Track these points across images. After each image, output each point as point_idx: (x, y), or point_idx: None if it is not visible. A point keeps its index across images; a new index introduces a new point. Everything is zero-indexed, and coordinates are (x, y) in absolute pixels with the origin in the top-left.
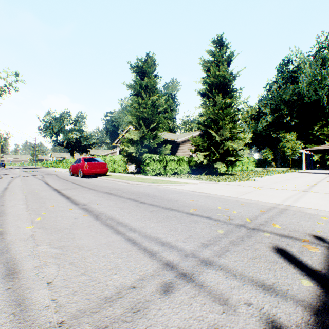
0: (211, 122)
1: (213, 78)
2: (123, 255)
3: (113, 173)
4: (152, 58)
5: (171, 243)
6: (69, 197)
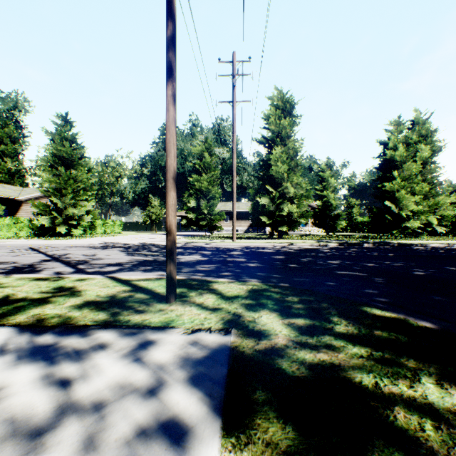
0: (55, 189)
1: (57, 151)
2: None
3: None
4: None
5: None
6: None
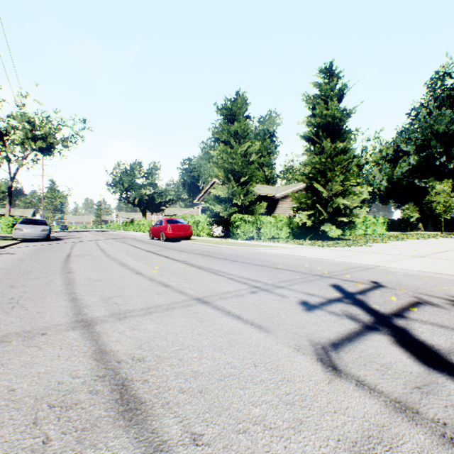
0: (316, 173)
1: (319, 118)
2: (226, 283)
3: (197, 237)
4: (243, 97)
5: (258, 280)
6: (167, 256)
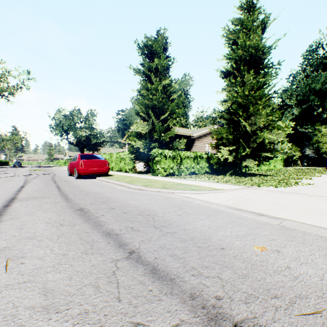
0: (238, 108)
1: (242, 50)
2: None
3: (119, 172)
4: (163, 34)
5: None
6: None
